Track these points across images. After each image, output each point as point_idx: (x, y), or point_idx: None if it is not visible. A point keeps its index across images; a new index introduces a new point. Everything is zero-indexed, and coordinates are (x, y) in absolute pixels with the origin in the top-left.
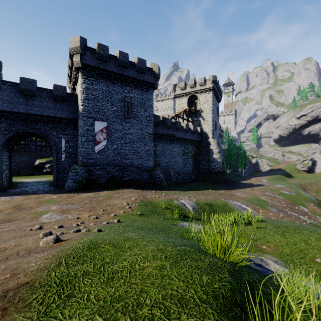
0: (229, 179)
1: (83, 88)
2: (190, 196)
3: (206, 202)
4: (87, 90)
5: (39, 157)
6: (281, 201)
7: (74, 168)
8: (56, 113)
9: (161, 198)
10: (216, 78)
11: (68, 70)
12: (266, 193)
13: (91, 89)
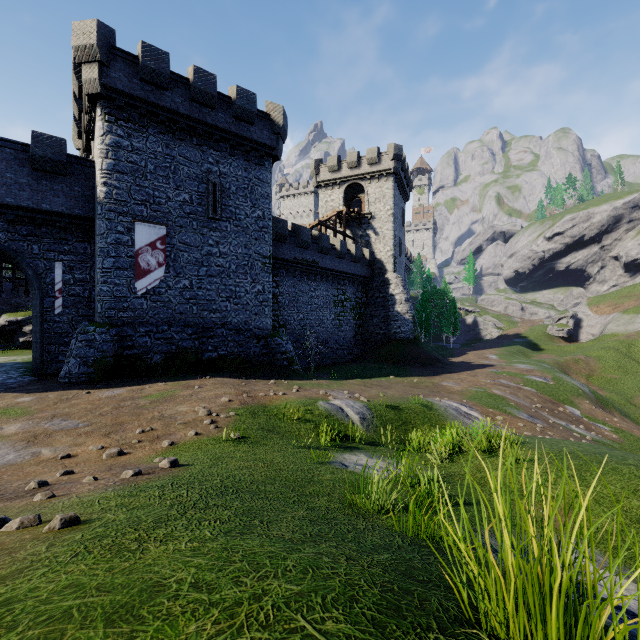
0: (428, 354)
1: (106, 143)
2: (354, 391)
3: (388, 404)
4: (116, 149)
5: (9, 308)
6: (532, 397)
7: (85, 331)
8: (39, 201)
9: (289, 398)
10: (401, 150)
11: (74, 106)
12: (500, 382)
13: (127, 148)
